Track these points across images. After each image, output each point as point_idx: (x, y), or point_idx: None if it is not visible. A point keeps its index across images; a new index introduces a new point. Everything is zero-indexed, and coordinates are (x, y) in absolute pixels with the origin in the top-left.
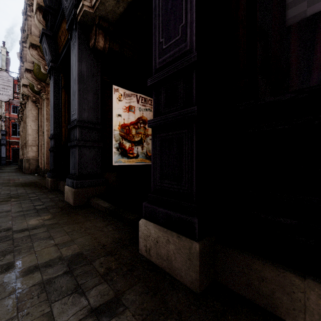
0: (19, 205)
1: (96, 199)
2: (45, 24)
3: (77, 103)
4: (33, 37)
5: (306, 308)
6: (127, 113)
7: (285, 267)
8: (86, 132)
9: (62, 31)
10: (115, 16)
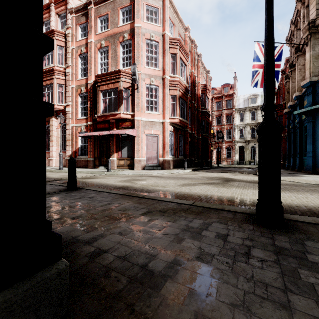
0: None
1: None
2: None
3: None
4: None
5: None
6: None
7: None
8: None
9: None
10: None
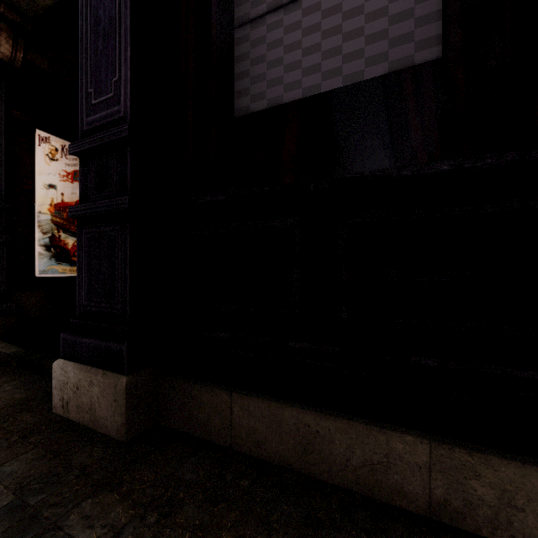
0: None
1: None
2: None
3: None
4: None
5: (232, 423)
6: (69, 183)
7: (221, 386)
8: None
9: None
10: (36, 8)
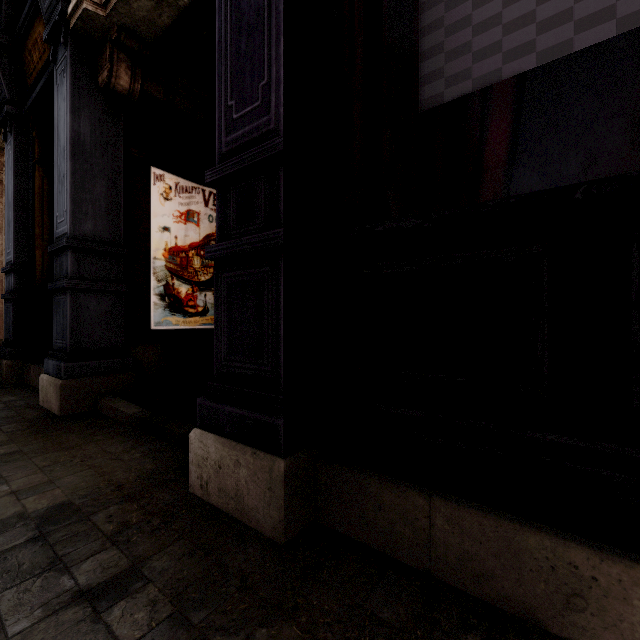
0: None
1: (112, 400)
2: None
3: (69, 200)
4: None
5: (431, 539)
6: (182, 224)
7: (410, 483)
8: (90, 261)
9: (36, 40)
10: (154, 30)
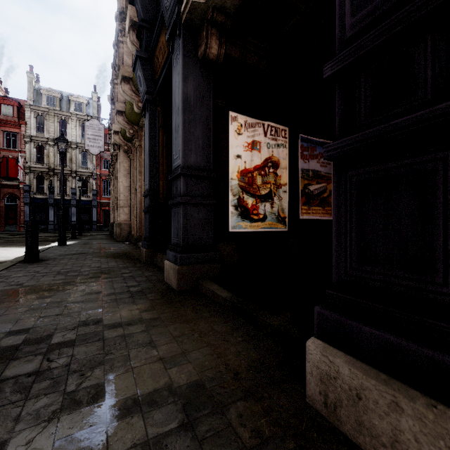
0: (111, 285)
1: (208, 283)
2: (139, 46)
3: (181, 142)
4: (125, 68)
5: None
6: (249, 152)
7: None
8: (193, 183)
9: (160, 47)
10: (236, 0)
